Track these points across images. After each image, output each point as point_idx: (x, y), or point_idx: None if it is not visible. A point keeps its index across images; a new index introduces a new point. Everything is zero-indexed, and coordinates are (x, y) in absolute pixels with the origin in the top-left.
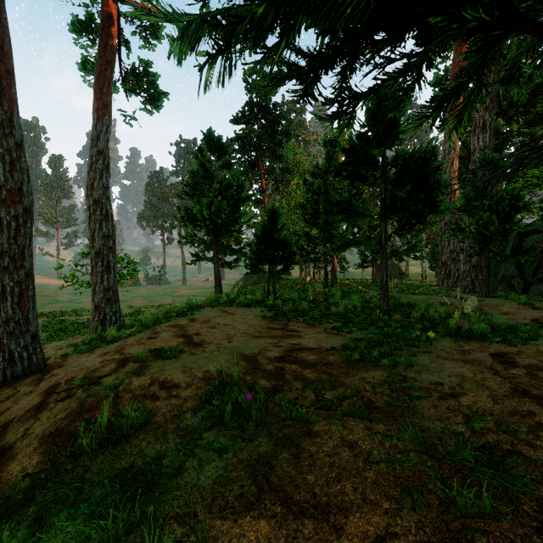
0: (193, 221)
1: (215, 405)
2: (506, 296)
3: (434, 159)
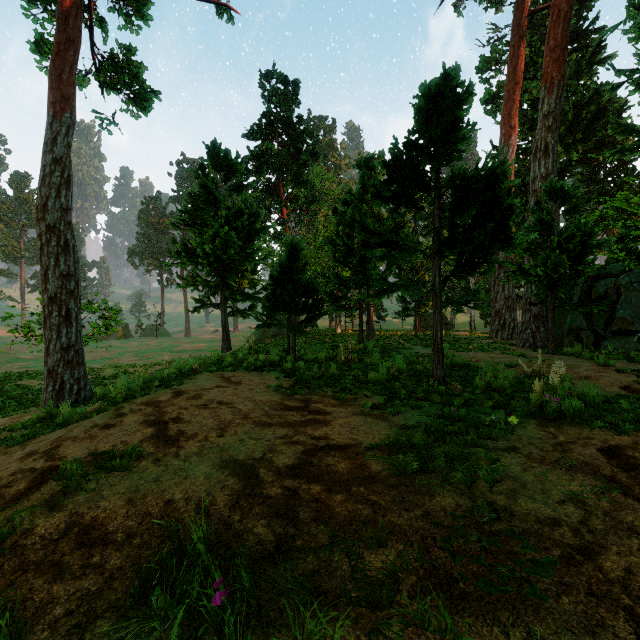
0: (192, 257)
1: (155, 609)
2: (577, 353)
3: (504, 178)
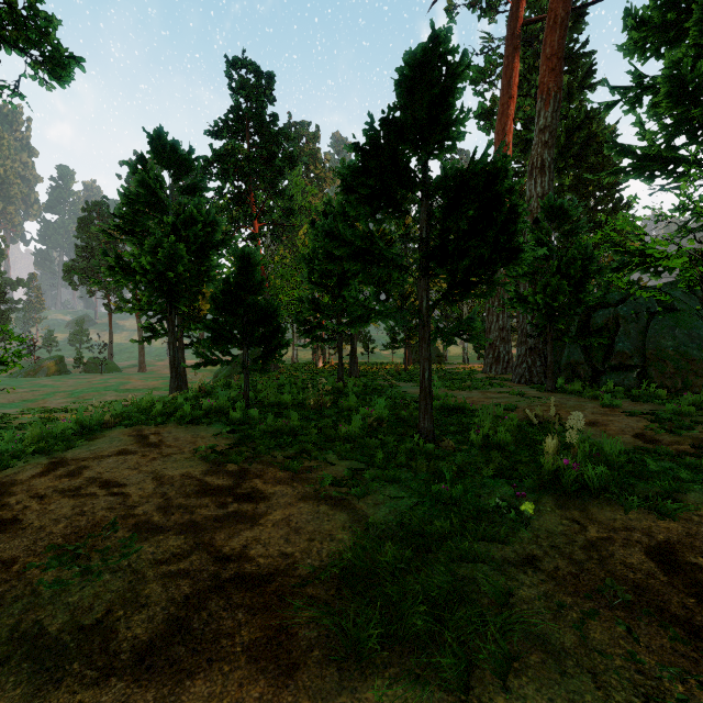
0: (130, 274)
1: None
2: (577, 391)
3: (506, 175)
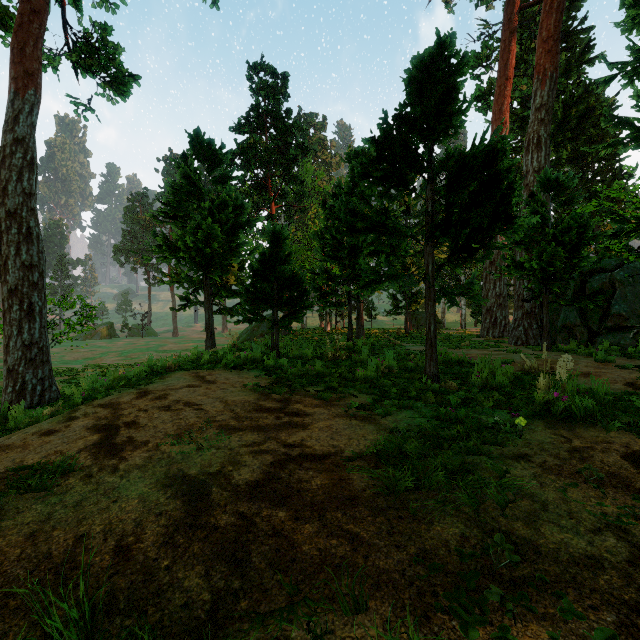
0: (174, 251)
1: None
2: (572, 350)
3: (503, 156)
